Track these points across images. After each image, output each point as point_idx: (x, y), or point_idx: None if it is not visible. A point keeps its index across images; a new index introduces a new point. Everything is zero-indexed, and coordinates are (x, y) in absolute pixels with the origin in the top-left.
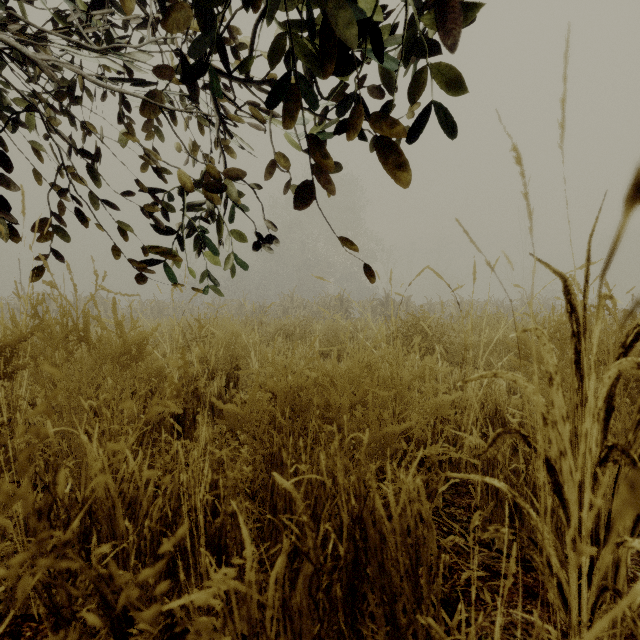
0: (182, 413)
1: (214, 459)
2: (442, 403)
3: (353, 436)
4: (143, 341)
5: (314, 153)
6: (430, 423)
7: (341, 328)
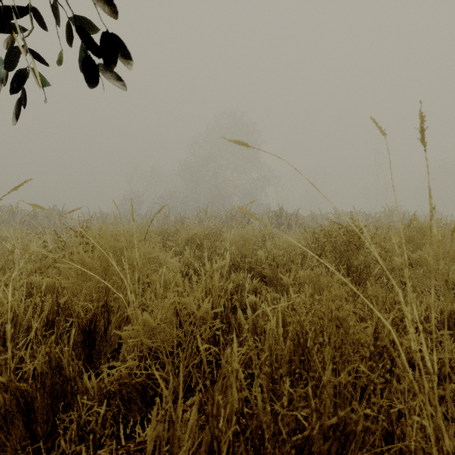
0: None
1: None
2: None
3: None
4: None
5: None
6: None
7: (250, 237)
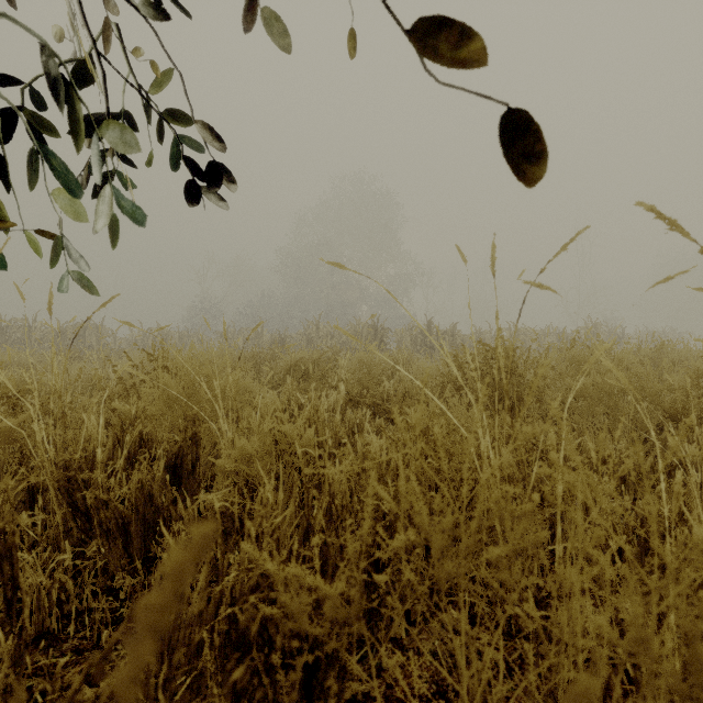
0: None
1: None
2: None
3: None
4: None
5: None
6: None
7: (376, 363)
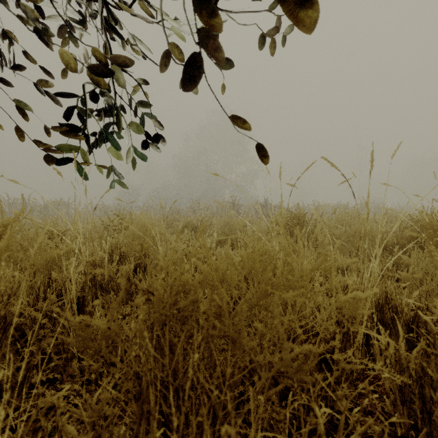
0: (81, 300)
1: (50, 400)
2: (353, 301)
3: (253, 357)
4: (6, 229)
5: (205, 18)
6: (334, 321)
7: (234, 223)
